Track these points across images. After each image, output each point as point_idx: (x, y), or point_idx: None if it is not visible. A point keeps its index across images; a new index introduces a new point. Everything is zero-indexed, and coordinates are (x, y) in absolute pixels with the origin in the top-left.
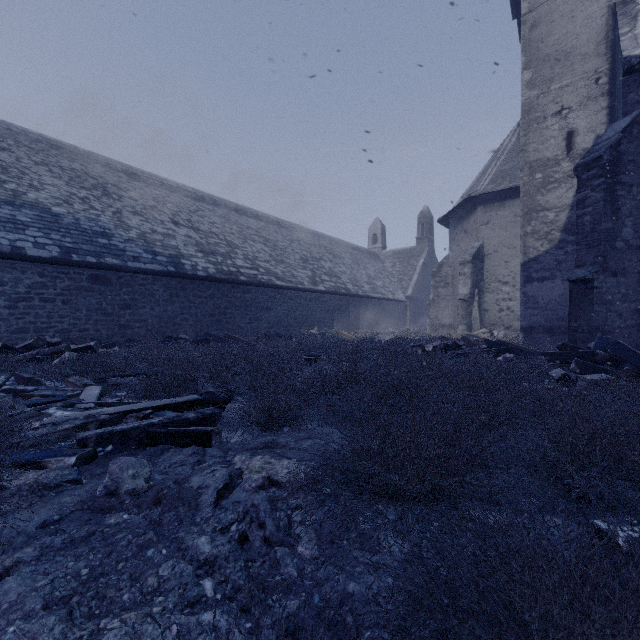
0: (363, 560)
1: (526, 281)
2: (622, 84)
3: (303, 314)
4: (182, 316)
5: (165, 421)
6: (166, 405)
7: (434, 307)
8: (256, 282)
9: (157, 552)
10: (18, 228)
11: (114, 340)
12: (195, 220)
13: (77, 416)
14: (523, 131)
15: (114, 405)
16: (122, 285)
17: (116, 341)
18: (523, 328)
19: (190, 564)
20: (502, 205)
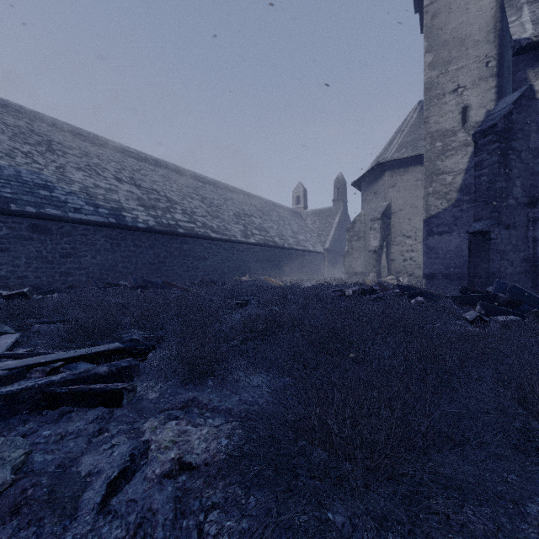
0: None
1: (428, 234)
2: (512, 64)
3: (236, 263)
4: (123, 264)
5: (68, 378)
6: (81, 356)
7: (349, 257)
8: (193, 234)
9: None
10: None
11: (55, 287)
12: (137, 178)
13: None
14: (425, 106)
15: (21, 357)
16: (63, 235)
17: (57, 288)
18: (426, 275)
19: None
20: (406, 171)
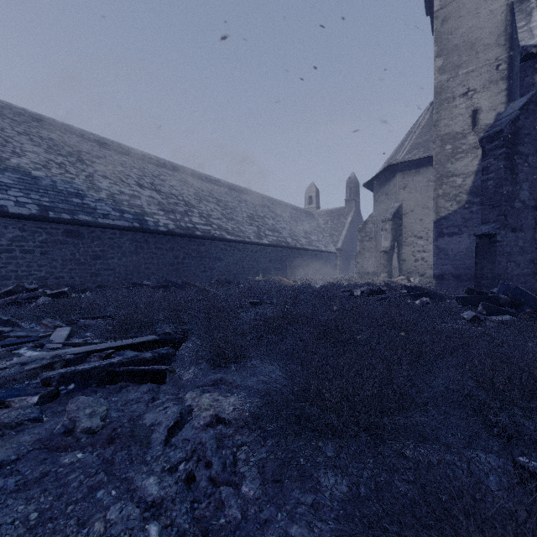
0: (304, 500)
1: (438, 236)
2: (519, 69)
3: (250, 263)
4: (146, 265)
5: (124, 361)
6: (126, 345)
7: (360, 258)
8: (210, 236)
9: (107, 493)
10: (1, 189)
11: (86, 286)
12: (157, 183)
13: (44, 356)
14: (435, 109)
15: (80, 345)
16: (93, 239)
17: (88, 287)
18: (435, 275)
19: (138, 506)
20: (417, 172)
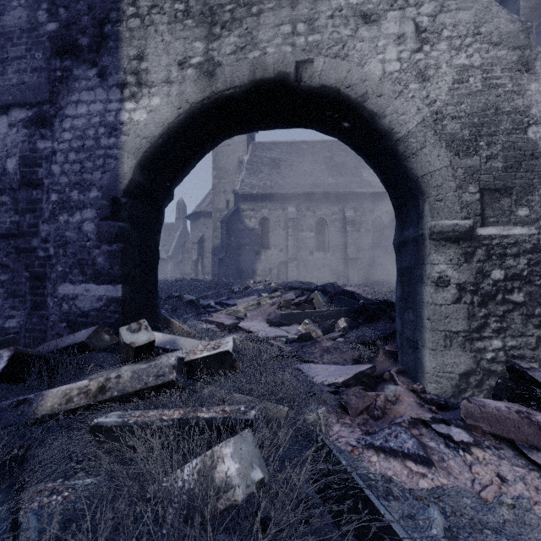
0: None
1: (214, 256)
2: (234, 196)
3: None
4: None
5: None
6: None
7: (182, 264)
8: None
9: None
10: None
11: None
12: None
13: None
14: (213, 195)
15: None
16: None
17: None
18: (213, 274)
19: None
20: (212, 218)
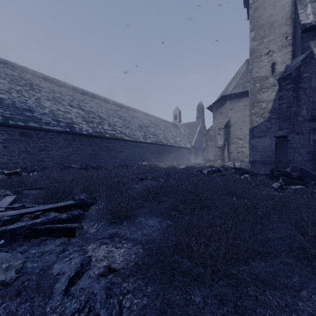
0: None
1: (252, 138)
2: (300, 38)
3: (139, 154)
4: (74, 155)
5: (45, 221)
6: (51, 208)
7: (205, 151)
8: (114, 137)
9: None
10: None
11: (34, 168)
12: (82, 105)
13: None
14: (250, 62)
15: (17, 209)
16: (39, 138)
17: (36, 169)
18: (250, 161)
19: None
20: (239, 100)
